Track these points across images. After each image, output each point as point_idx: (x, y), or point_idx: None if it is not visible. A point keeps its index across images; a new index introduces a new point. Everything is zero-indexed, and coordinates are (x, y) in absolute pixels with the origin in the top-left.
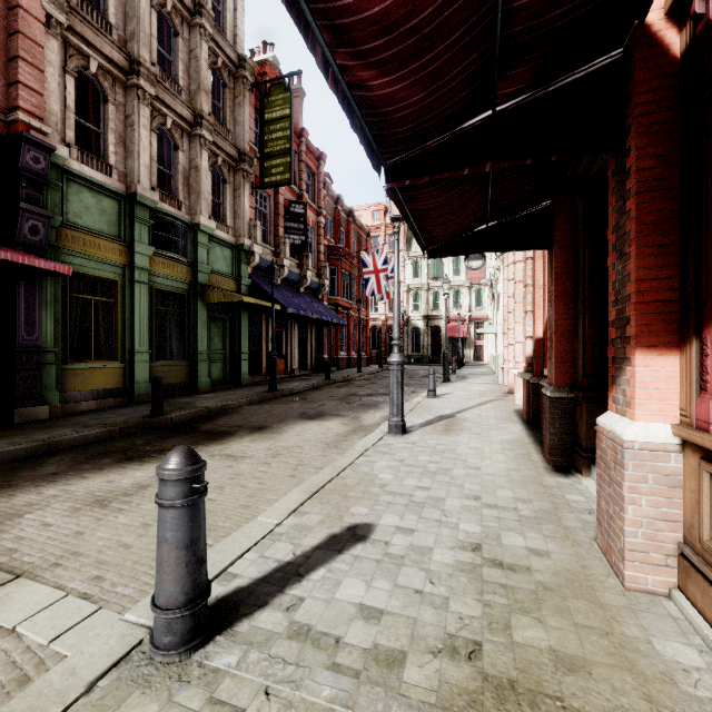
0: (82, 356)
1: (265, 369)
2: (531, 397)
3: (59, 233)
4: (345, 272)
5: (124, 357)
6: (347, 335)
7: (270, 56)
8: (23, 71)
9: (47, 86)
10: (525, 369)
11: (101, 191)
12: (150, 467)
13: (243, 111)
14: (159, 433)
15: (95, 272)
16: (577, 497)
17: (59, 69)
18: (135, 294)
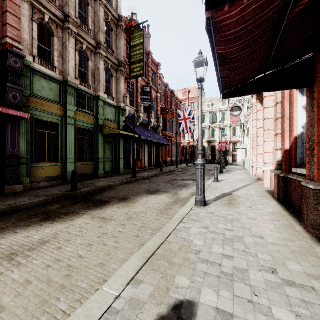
0: (48, 160)
1: (131, 166)
2: (281, 185)
3: (29, 99)
4: (170, 120)
5: (62, 161)
6: (171, 150)
7: (135, 19)
8: (9, 18)
9: (22, 26)
10: (276, 168)
11: (50, 79)
12: (56, 226)
13: (120, 42)
14: (72, 201)
15: (47, 119)
16: None
17: (28, 18)
18: (67, 130)
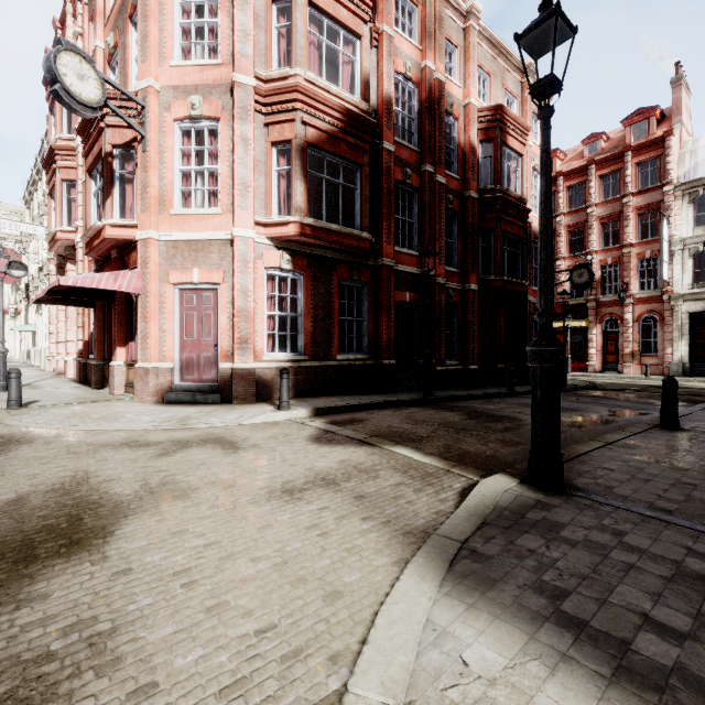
0: None
1: None
2: (82, 369)
3: None
4: None
5: None
6: None
7: None
8: None
9: None
10: (79, 356)
11: None
12: None
13: None
14: None
15: None
16: (106, 391)
17: None
18: None
